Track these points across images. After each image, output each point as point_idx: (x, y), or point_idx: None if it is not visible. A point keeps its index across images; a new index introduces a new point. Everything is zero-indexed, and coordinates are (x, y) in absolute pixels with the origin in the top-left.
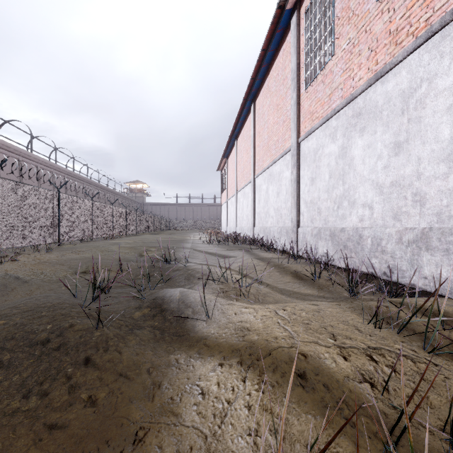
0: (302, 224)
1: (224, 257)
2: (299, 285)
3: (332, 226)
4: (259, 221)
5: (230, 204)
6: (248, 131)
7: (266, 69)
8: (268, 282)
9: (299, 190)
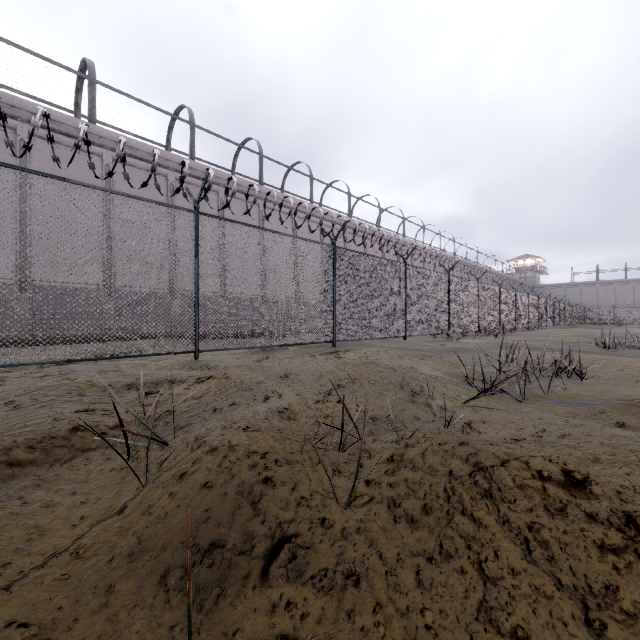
0: None
1: None
2: None
3: None
4: None
5: None
6: None
7: None
8: None
9: None
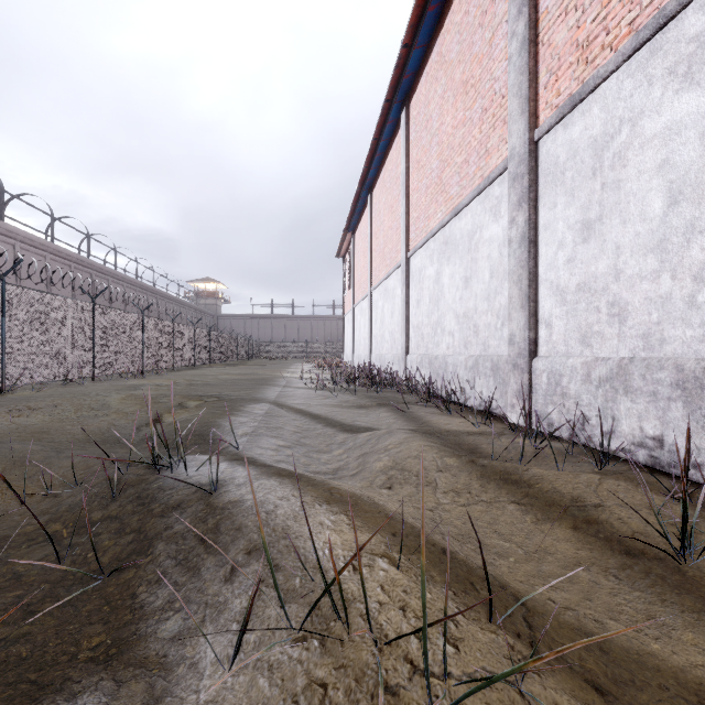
0: (546, 349)
1: (344, 426)
2: (637, 595)
3: (684, 356)
4: (418, 344)
5: (359, 314)
6: (393, 169)
7: (436, 18)
8: (511, 579)
9: (534, 261)
